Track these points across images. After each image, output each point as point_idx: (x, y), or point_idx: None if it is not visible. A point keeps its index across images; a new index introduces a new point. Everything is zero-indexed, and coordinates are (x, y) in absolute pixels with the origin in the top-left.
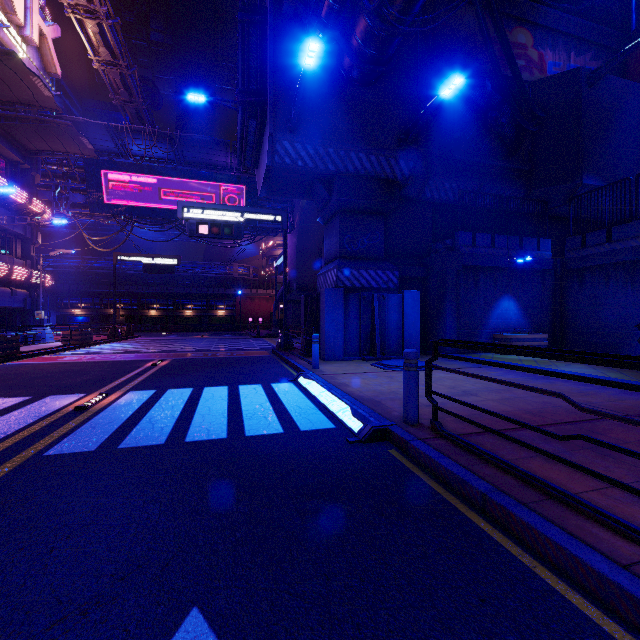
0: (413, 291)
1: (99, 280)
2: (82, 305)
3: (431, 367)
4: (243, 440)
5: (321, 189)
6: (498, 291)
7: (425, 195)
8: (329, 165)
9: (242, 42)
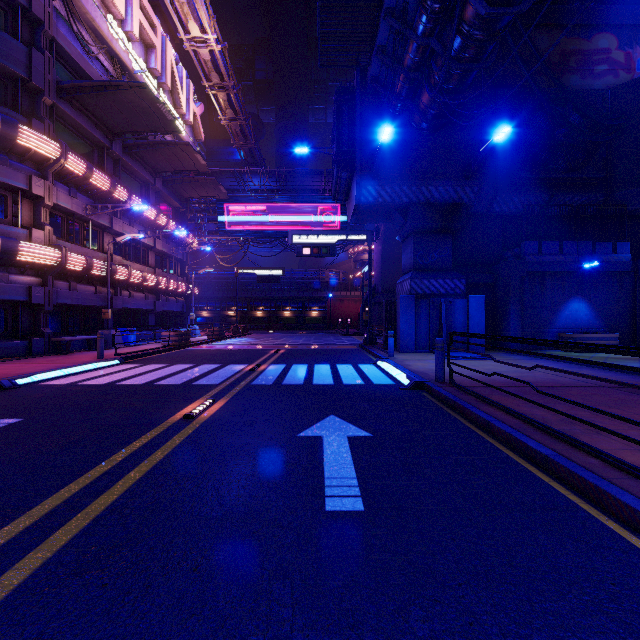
0: (477, 296)
1: (219, 288)
2: (207, 308)
3: (449, 348)
4: (342, 385)
5: (398, 216)
6: (567, 294)
7: (494, 210)
8: (404, 198)
9: (337, 117)
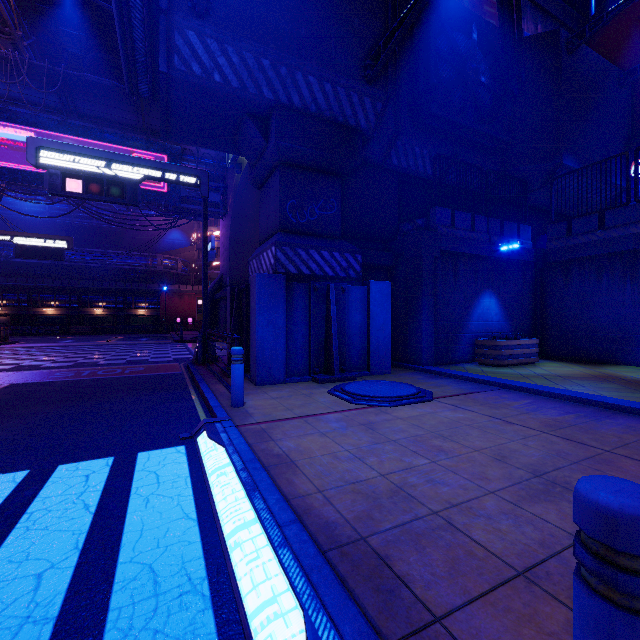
0: (382, 282)
1: None
2: None
3: None
4: None
5: (253, 130)
6: (479, 285)
7: (391, 161)
8: (264, 88)
9: None
